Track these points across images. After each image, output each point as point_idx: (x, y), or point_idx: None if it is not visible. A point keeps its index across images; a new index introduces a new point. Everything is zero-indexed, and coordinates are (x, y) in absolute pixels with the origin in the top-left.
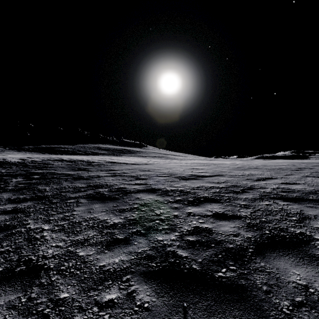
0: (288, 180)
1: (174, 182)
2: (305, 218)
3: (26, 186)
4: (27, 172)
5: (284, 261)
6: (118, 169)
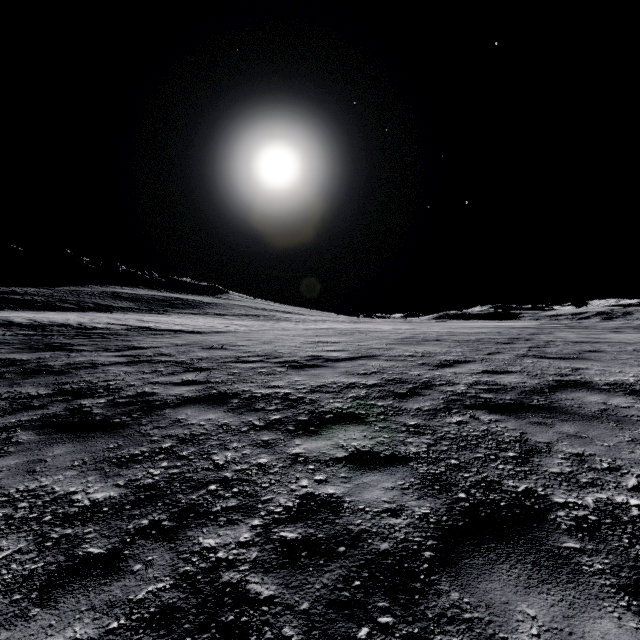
0: (493, 364)
1: (272, 376)
2: (532, 451)
3: None
4: None
5: (502, 580)
6: (151, 346)
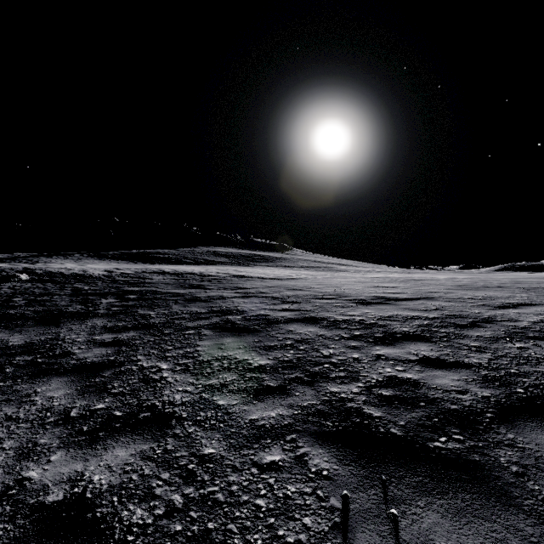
0: None
1: (346, 308)
2: None
3: (122, 310)
4: (119, 290)
5: None
6: (251, 287)
